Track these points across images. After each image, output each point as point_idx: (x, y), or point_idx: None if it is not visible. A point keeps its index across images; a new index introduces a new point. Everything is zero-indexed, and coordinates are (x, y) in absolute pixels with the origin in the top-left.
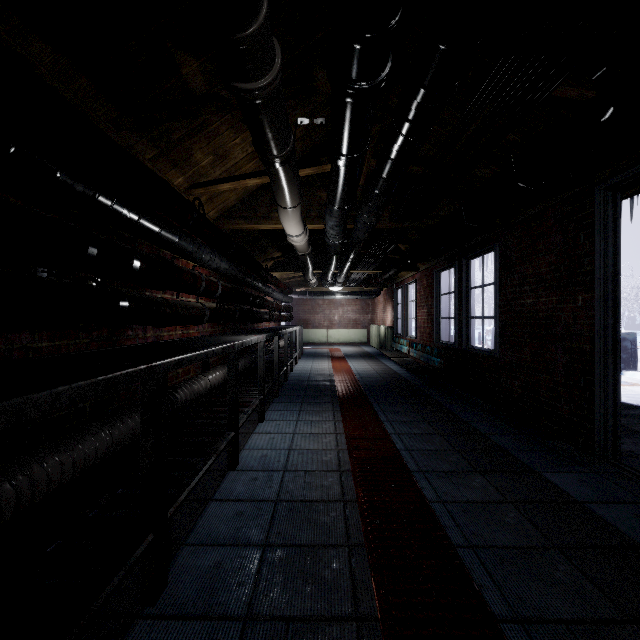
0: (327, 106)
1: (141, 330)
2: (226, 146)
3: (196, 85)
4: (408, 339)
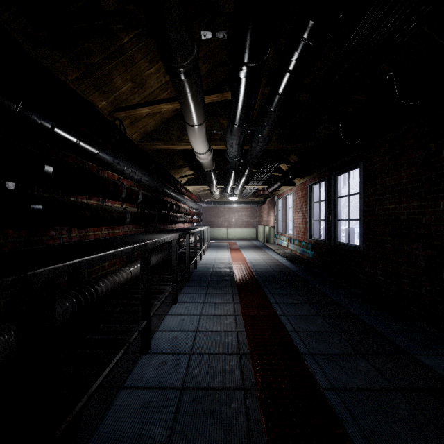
0: (228, 46)
1: (65, 231)
2: (142, 75)
3: (109, 7)
4: (287, 236)
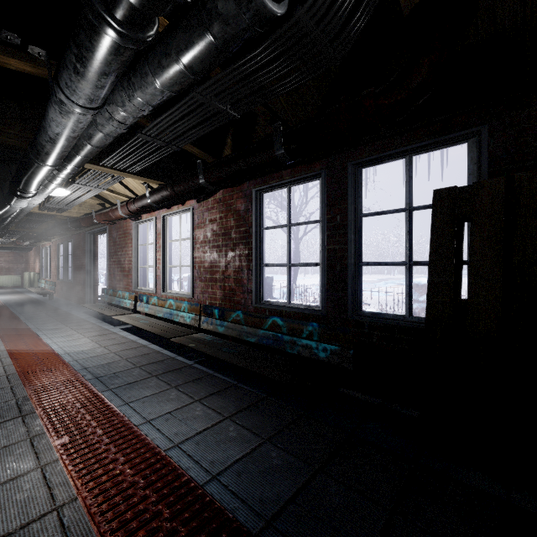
0: None
1: None
2: None
3: None
4: (47, 280)
